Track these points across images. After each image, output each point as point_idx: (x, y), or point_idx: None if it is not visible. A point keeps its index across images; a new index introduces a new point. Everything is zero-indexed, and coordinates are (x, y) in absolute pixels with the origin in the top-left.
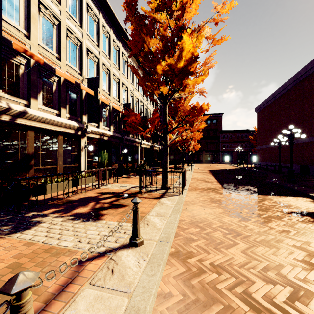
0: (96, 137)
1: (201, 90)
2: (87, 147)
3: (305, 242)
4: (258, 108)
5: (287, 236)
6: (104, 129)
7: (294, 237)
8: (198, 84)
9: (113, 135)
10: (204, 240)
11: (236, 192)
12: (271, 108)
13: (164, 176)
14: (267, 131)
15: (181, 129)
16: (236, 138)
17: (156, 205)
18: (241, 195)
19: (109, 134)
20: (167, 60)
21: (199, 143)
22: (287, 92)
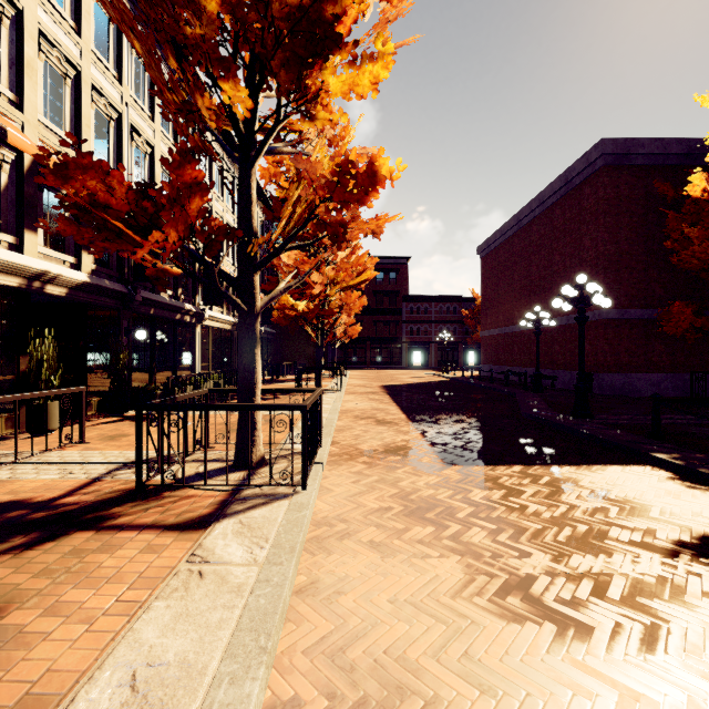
0: (6, 283)
1: (369, 150)
2: None
3: None
4: (485, 247)
5: None
6: (51, 261)
7: None
8: (360, 98)
9: (91, 282)
10: None
11: (469, 459)
12: (511, 248)
13: (242, 421)
14: (502, 298)
15: (308, 265)
16: (437, 314)
17: (165, 586)
18: (487, 471)
19: (72, 277)
20: None
21: (358, 322)
22: (546, 213)
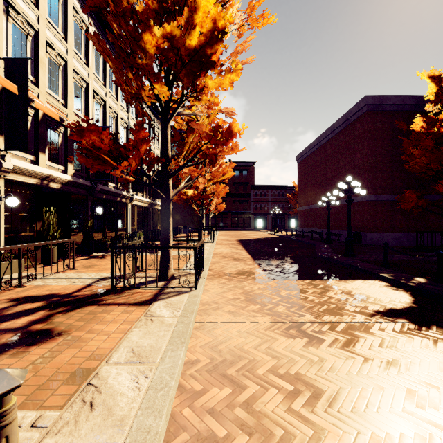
0: (30, 182)
1: (229, 109)
2: (3, 200)
3: (440, 392)
4: (300, 157)
5: (401, 379)
6: (51, 169)
7: (414, 379)
8: (224, 90)
9: (73, 180)
10: (245, 437)
11: (283, 277)
12: (315, 157)
13: (162, 255)
14: (310, 187)
15: (196, 172)
16: (272, 196)
17: (136, 324)
18: (291, 282)
19: (63, 177)
20: (165, 25)
21: (224, 201)
22: (335, 137)
